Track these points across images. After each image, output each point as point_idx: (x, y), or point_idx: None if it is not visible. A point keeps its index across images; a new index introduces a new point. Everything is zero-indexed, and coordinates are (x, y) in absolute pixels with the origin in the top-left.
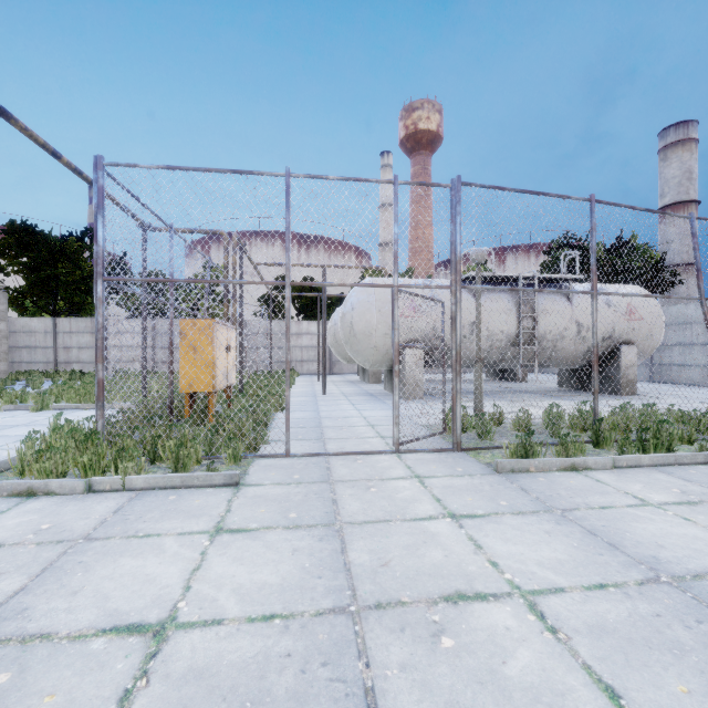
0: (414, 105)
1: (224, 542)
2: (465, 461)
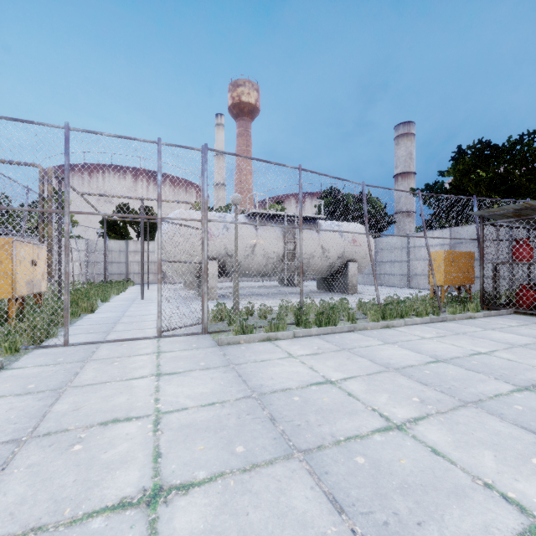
0: (238, 82)
1: None
2: (203, 340)
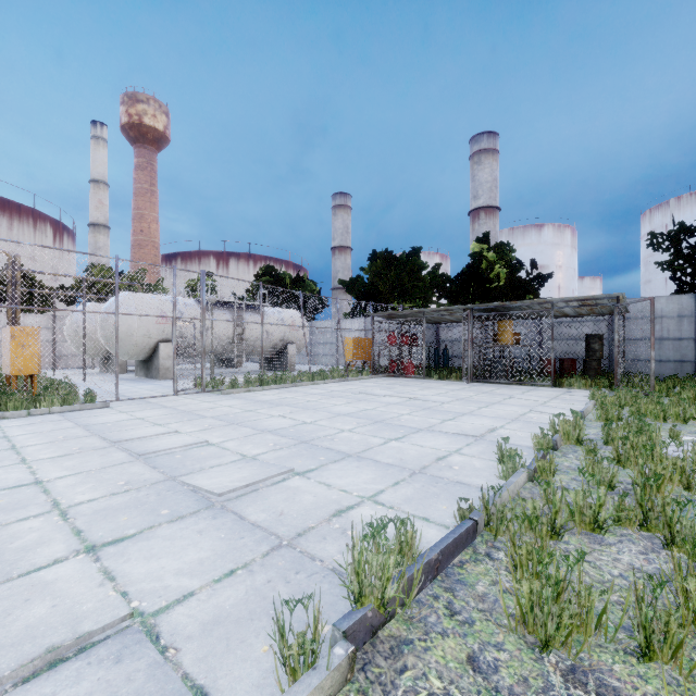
0: (139, 96)
1: (132, 413)
2: (208, 394)
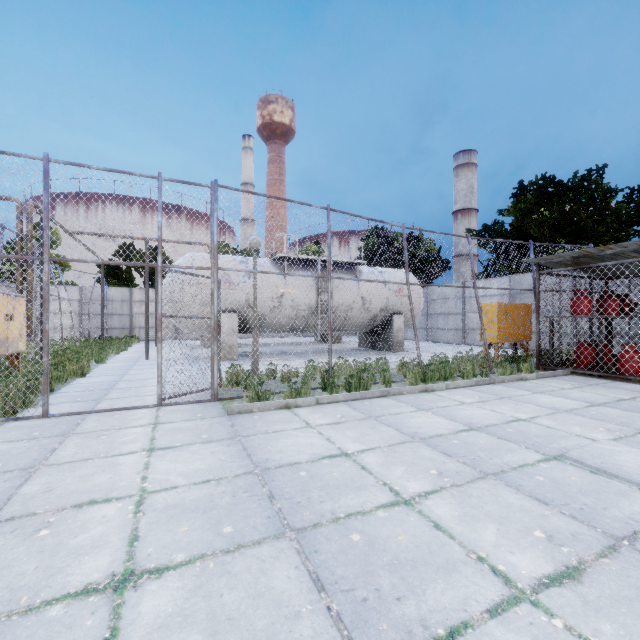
0: (269, 98)
1: None
2: (211, 409)
